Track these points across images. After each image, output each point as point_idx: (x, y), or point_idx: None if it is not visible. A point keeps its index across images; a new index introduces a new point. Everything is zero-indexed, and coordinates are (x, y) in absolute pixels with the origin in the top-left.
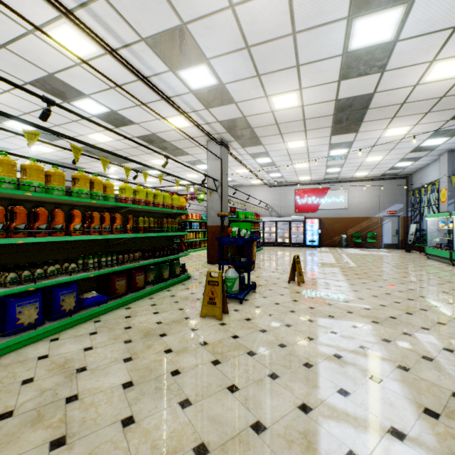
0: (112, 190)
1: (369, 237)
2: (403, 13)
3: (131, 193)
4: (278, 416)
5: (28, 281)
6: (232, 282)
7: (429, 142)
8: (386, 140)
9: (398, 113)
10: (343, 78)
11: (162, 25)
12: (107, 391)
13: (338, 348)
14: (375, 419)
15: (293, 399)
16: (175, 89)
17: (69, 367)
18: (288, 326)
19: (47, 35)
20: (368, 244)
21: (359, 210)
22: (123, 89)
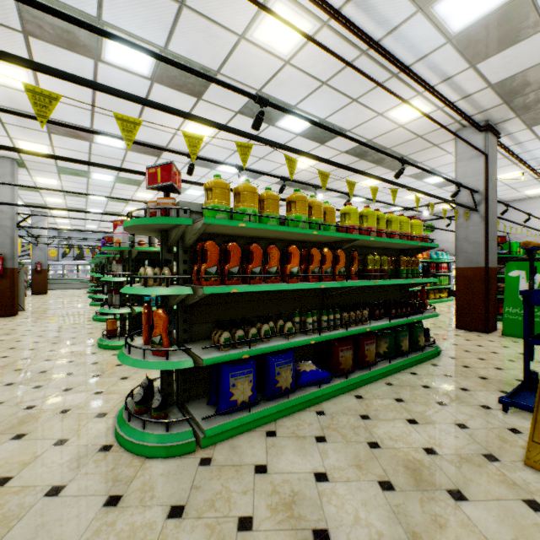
0: (332, 216)
1: None
2: None
3: (357, 219)
4: None
5: (241, 343)
6: None
7: None
8: None
9: None
10: None
11: None
12: None
13: None
14: None
15: None
16: (418, 48)
17: (299, 518)
18: None
19: (261, 5)
20: None
21: None
22: (348, 63)
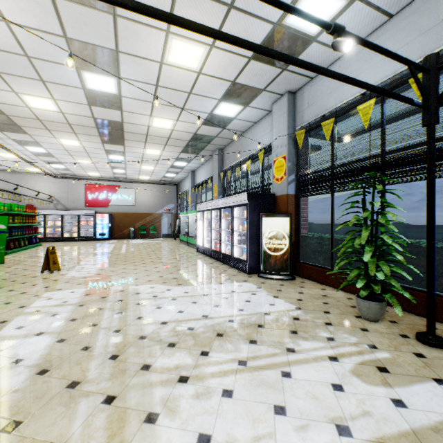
0: None
1: (152, 229)
2: (117, 82)
3: None
4: None
5: None
6: None
7: (178, 163)
8: (149, 156)
9: (148, 140)
10: (92, 104)
11: None
12: None
13: (43, 307)
14: (32, 332)
15: None
16: None
17: None
18: (7, 304)
19: None
20: (152, 235)
21: (145, 207)
22: None
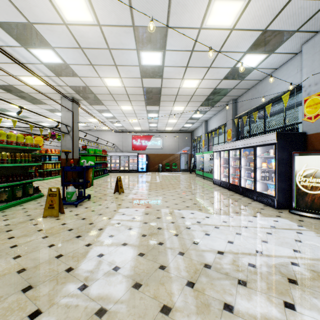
0: None
1: (174, 165)
2: (162, 55)
3: None
4: (72, 250)
5: None
6: (71, 195)
7: (195, 115)
8: (175, 112)
9: (176, 99)
10: (143, 77)
11: (12, 19)
12: None
13: (121, 220)
14: (119, 242)
15: (85, 243)
16: (28, 59)
17: None
18: (100, 215)
19: None
20: (173, 170)
21: (168, 149)
22: None
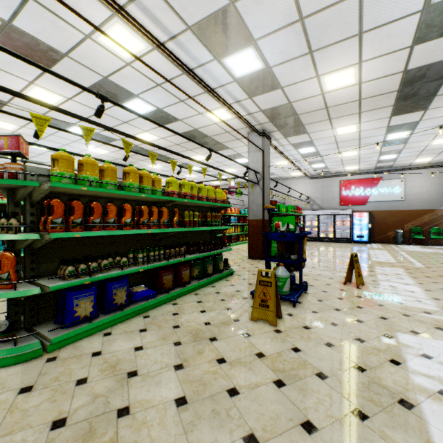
0: (159, 184)
1: (433, 233)
2: None
3: (177, 187)
4: None
5: (84, 274)
6: (282, 282)
7: None
8: None
9: None
10: (418, 42)
11: (209, 8)
12: (159, 407)
13: (441, 382)
14: None
15: None
16: (218, 80)
17: (120, 370)
18: (360, 341)
19: (101, 31)
20: (432, 241)
21: (419, 201)
22: (169, 81)
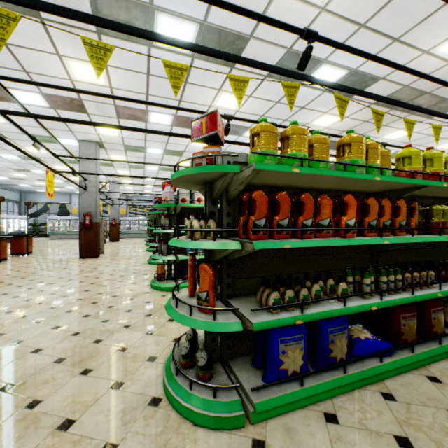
0: (388, 161)
1: None
2: None
3: (420, 163)
4: None
5: (292, 305)
6: None
7: None
8: None
9: None
10: None
11: None
12: None
13: None
14: None
15: None
16: None
17: None
18: None
19: None
20: None
21: None
22: None
